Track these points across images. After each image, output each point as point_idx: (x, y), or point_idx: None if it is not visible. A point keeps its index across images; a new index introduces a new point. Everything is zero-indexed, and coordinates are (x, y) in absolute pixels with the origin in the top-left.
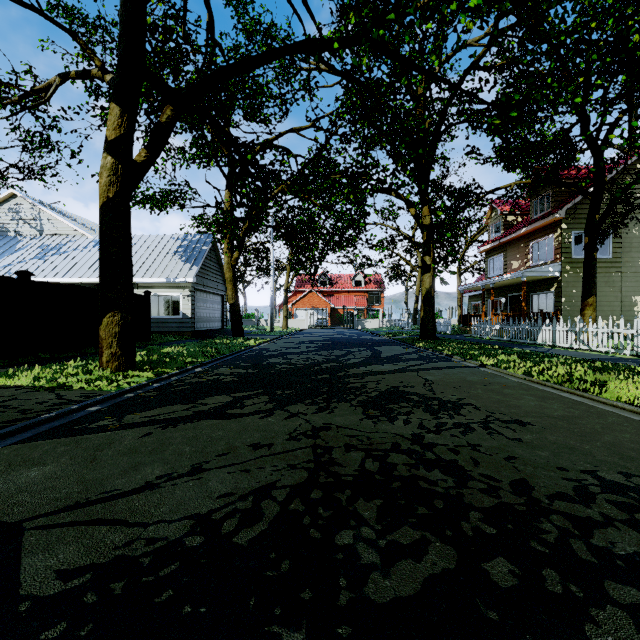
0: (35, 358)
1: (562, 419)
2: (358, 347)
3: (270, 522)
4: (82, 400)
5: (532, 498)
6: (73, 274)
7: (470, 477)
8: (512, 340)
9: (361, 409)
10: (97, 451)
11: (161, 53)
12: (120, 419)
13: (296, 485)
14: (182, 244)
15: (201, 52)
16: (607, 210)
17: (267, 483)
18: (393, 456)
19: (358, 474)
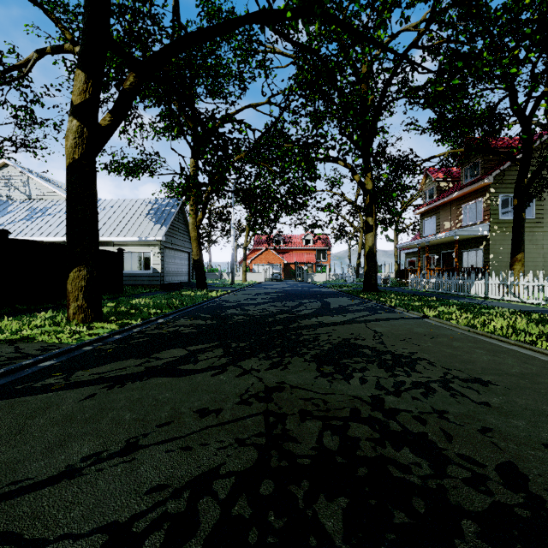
0: (12, 309)
1: (523, 377)
2: (309, 298)
3: (205, 539)
4: (39, 354)
5: (532, 495)
6: (56, 233)
7: (447, 459)
8: (447, 292)
9: (315, 365)
10: (28, 419)
11: (130, 33)
12: (68, 376)
13: (243, 472)
14: (153, 207)
15: (167, 32)
16: (534, 175)
17: (209, 468)
18: (354, 427)
19: (316, 454)
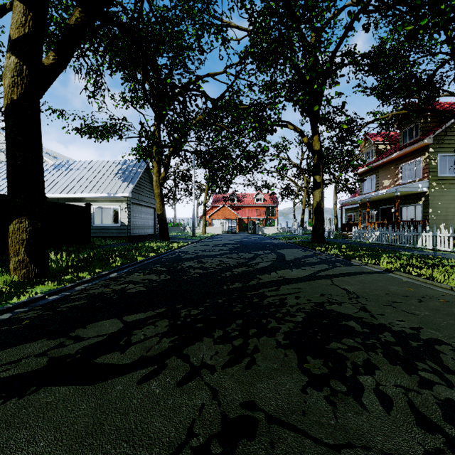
0: None
1: None
2: (263, 250)
3: None
4: None
5: None
6: None
7: None
8: (391, 244)
9: (294, 355)
10: None
11: None
12: None
13: None
14: (122, 167)
15: None
16: None
17: None
18: None
19: None
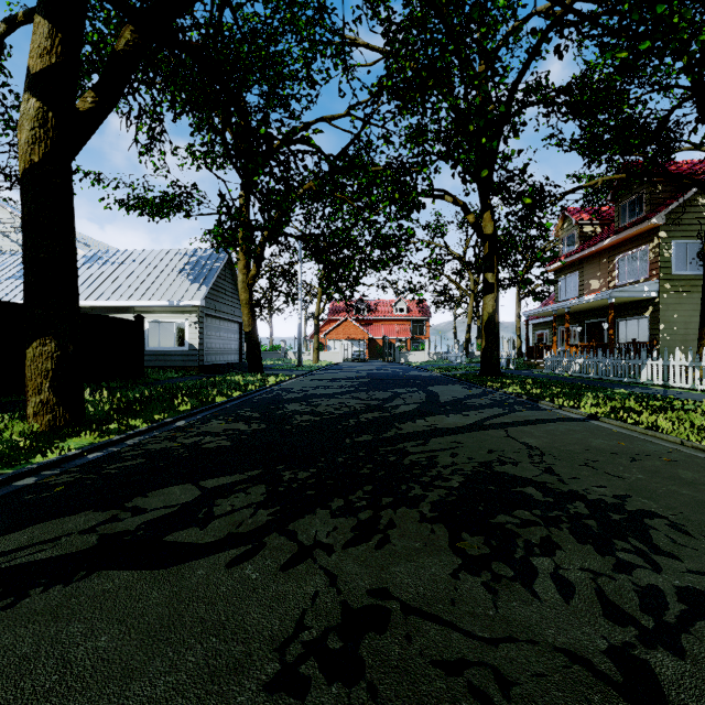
0: None
1: None
2: (406, 387)
3: None
4: None
5: None
6: None
7: None
8: (601, 377)
9: (444, 531)
10: None
11: None
12: None
13: None
14: (190, 260)
15: None
16: None
17: None
18: None
19: None
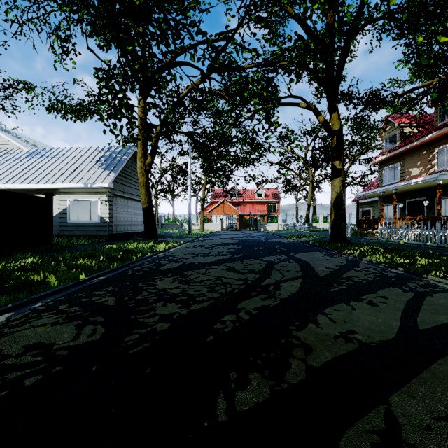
0: None
1: None
2: (275, 254)
3: None
4: None
5: None
6: None
7: None
8: (441, 245)
9: None
10: None
11: None
12: None
13: None
14: (105, 154)
15: None
16: None
17: None
18: None
19: None
